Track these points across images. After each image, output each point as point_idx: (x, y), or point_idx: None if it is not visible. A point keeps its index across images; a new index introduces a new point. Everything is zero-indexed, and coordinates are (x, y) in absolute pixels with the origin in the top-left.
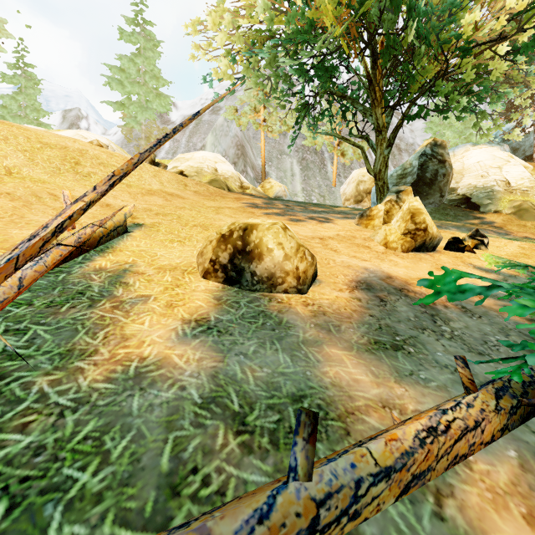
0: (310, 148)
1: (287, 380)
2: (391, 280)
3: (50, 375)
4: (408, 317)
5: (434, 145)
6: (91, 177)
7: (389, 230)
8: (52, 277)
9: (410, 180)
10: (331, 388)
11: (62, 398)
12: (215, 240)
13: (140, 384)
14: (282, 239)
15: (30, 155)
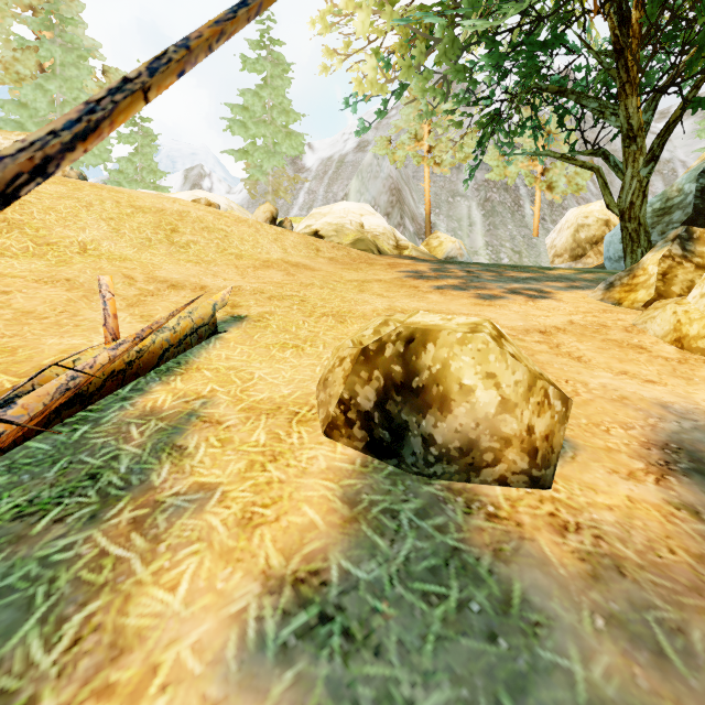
0: (497, 183)
1: None
2: None
3: None
4: None
5: None
6: (190, 248)
7: (686, 313)
8: (64, 433)
9: (680, 216)
10: None
11: None
12: (349, 358)
13: None
14: (496, 365)
15: (116, 223)
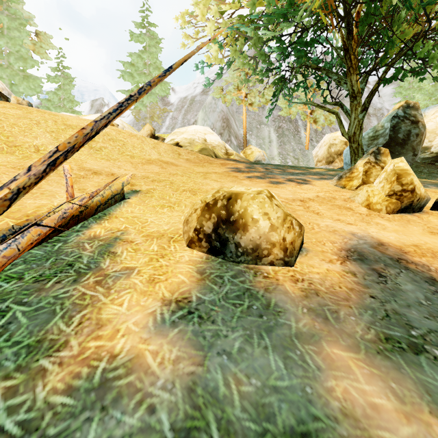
0: (285, 117)
1: (281, 402)
2: (384, 248)
3: (9, 379)
4: (417, 299)
5: (406, 107)
6: (102, 151)
7: (372, 191)
8: (49, 246)
9: (382, 141)
10: (342, 420)
11: (10, 419)
12: (199, 208)
13: (103, 399)
14: (268, 209)
15: (56, 135)
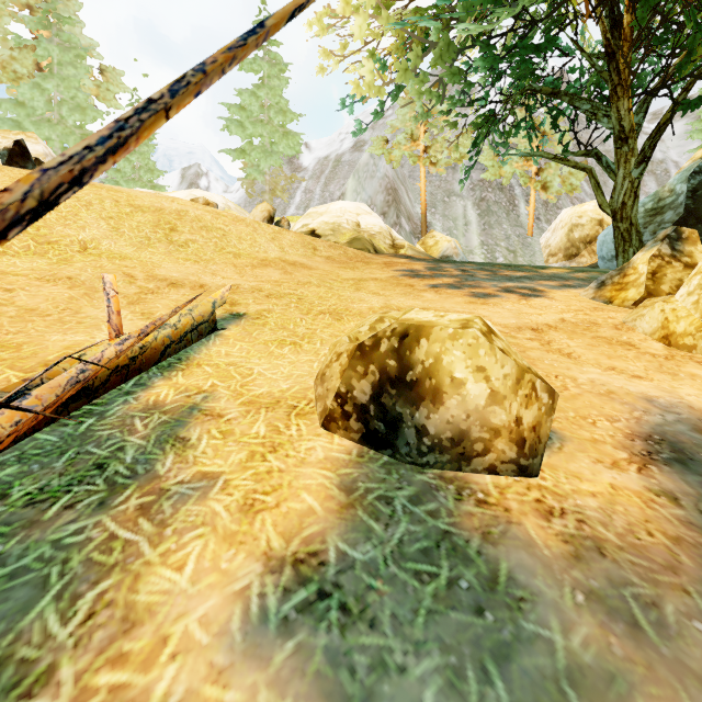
0: (492, 183)
1: None
2: None
3: None
4: None
5: None
6: (189, 247)
7: (673, 311)
8: (70, 425)
9: (672, 216)
10: None
11: None
12: (345, 353)
13: None
14: (486, 359)
15: (115, 222)
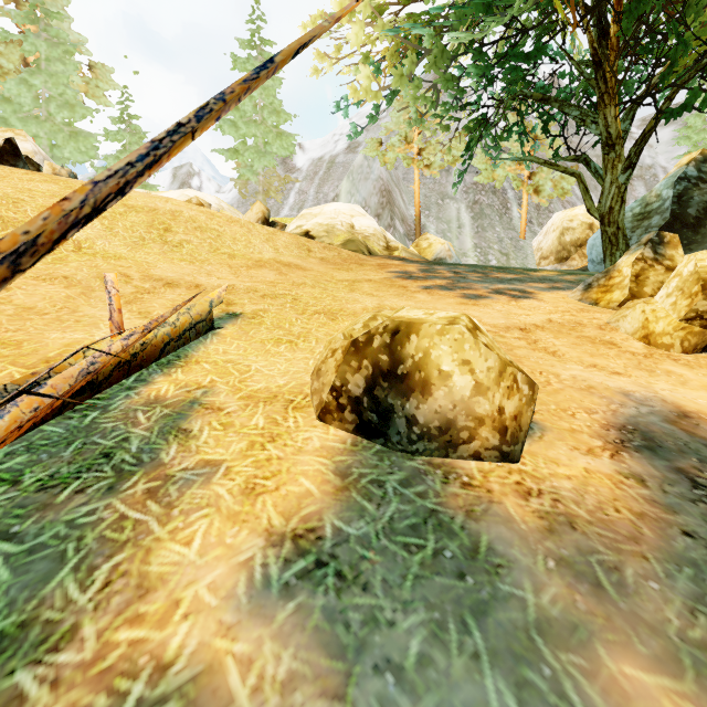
0: (486, 186)
1: None
2: (691, 423)
3: None
4: None
5: (702, 161)
6: (183, 247)
7: (653, 311)
8: (75, 418)
9: (658, 221)
10: None
11: None
12: (340, 349)
13: None
14: (471, 353)
15: (109, 222)
